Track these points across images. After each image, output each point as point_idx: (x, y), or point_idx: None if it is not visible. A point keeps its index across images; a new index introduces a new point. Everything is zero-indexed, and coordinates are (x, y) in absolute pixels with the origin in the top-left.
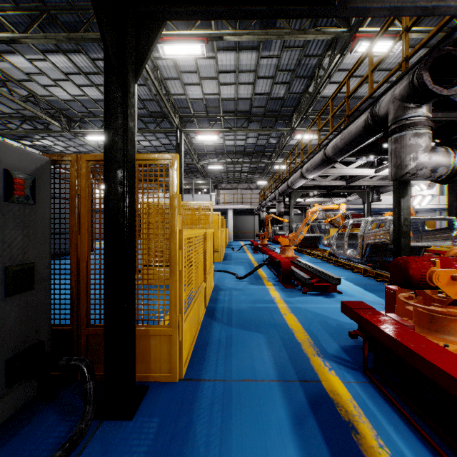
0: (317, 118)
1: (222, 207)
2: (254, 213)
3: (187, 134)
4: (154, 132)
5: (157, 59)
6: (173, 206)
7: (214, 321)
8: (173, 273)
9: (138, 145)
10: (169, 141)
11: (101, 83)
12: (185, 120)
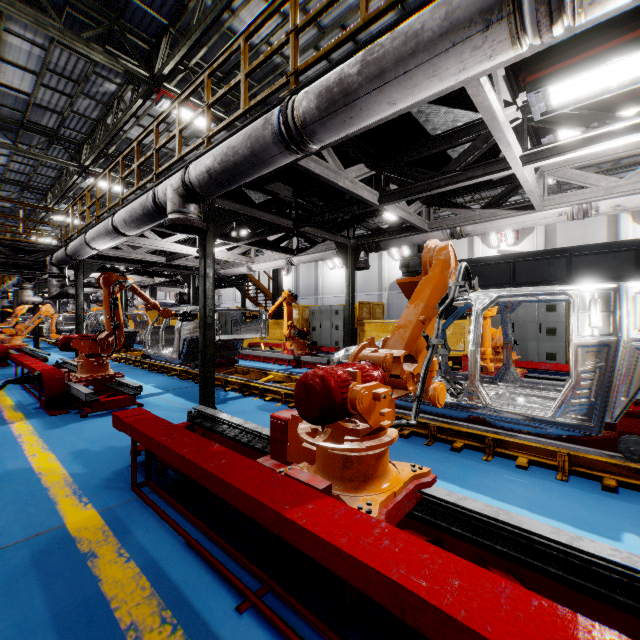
0: None
1: None
2: None
3: None
4: None
5: None
6: None
7: None
8: None
9: None
10: None
11: None
12: None
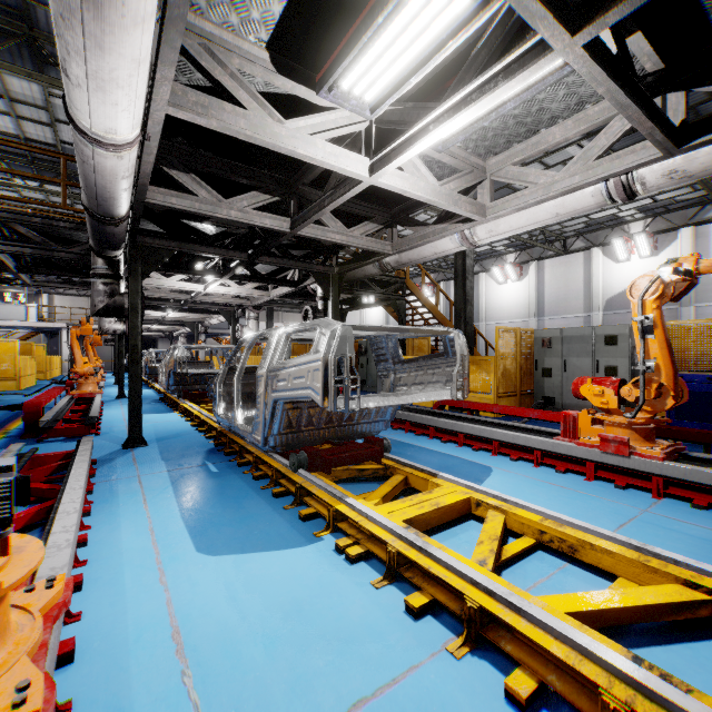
0: None
1: (50, 325)
2: None
3: None
4: None
5: None
6: None
7: None
8: None
9: None
10: None
11: None
12: None
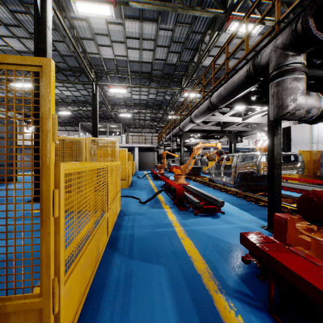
0: (202, 77)
1: (130, 145)
2: (154, 150)
3: (102, 88)
4: (74, 83)
5: (73, 19)
6: (44, 129)
7: (115, 253)
8: (44, 222)
9: (61, 94)
10: (87, 92)
11: (22, 36)
12: (100, 76)
